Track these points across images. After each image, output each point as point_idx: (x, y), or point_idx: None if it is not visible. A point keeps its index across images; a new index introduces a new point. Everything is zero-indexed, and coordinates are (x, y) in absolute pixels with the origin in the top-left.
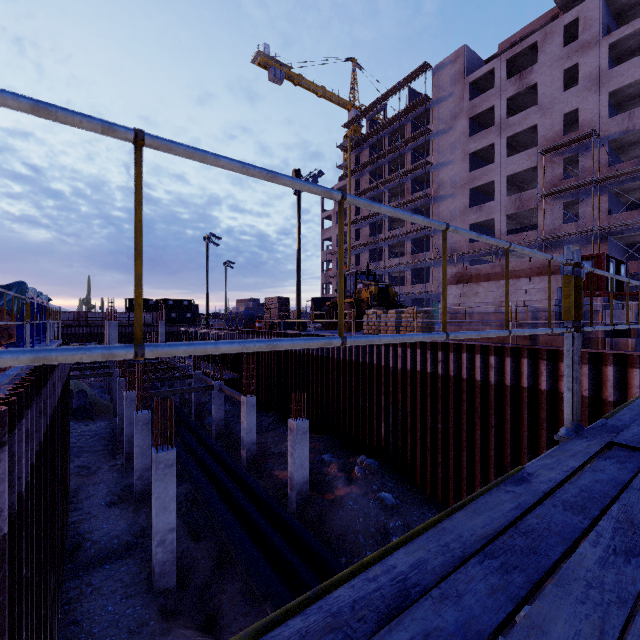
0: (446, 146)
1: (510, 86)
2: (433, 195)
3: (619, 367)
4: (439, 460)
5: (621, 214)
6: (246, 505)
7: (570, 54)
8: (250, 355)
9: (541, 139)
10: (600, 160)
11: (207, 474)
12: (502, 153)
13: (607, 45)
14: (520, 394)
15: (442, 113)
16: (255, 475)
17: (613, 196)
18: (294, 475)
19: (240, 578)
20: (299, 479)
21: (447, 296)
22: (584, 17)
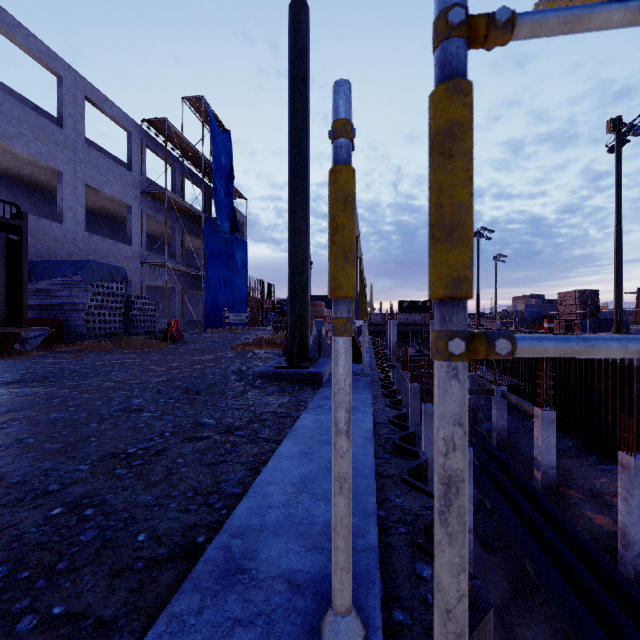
0: None
1: None
2: None
3: None
4: None
5: None
6: (553, 539)
7: None
8: (536, 361)
9: None
10: None
11: (494, 484)
12: None
13: None
14: None
15: None
16: (555, 506)
17: None
18: (630, 529)
19: (548, 623)
20: (639, 538)
21: None
22: None
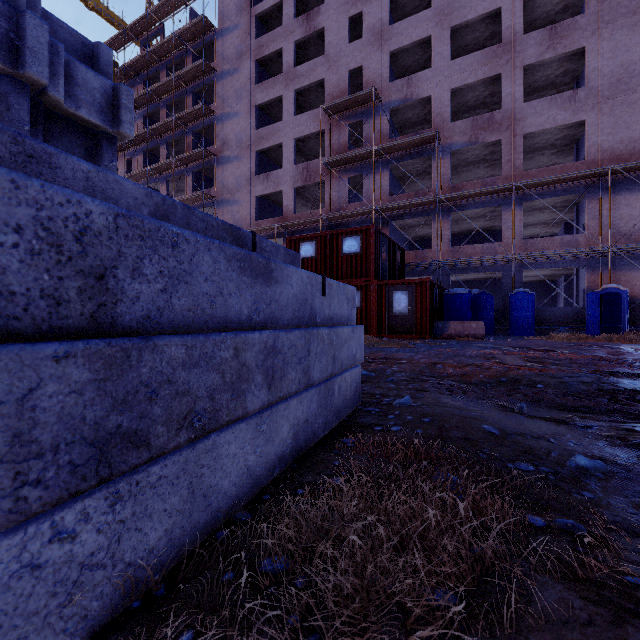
0: (231, 92)
1: (298, 27)
2: (217, 155)
3: None
4: None
5: (401, 196)
6: None
7: None
8: None
9: (328, 97)
10: (382, 130)
11: None
12: (290, 109)
13: None
14: None
15: (227, 49)
16: None
17: (397, 181)
18: None
19: None
20: None
21: None
22: None
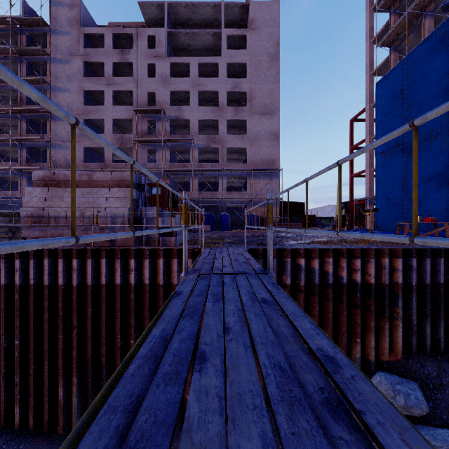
0: (63, 75)
1: (115, 54)
2: (51, 113)
3: (167, 258)
4: (16, 381)
5: (175, 164)
6: None
7: (151, 55)
8: None
9: (135, 102)
10: (166, 129)
11: None
12: (110, 100)
13: (169, 62)
14: (100, 291)
15: (60, 44)
16: None
17: (172, 153)
18: None
19: None
20: None
21: (30, 199)
22: (158, 37)
